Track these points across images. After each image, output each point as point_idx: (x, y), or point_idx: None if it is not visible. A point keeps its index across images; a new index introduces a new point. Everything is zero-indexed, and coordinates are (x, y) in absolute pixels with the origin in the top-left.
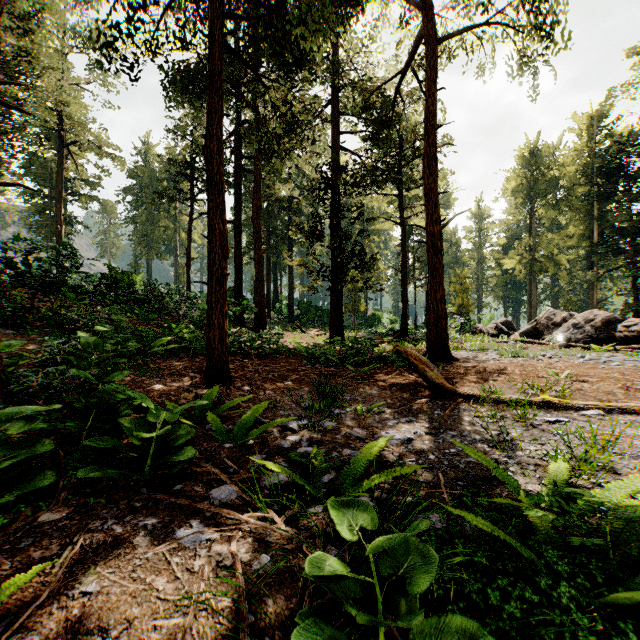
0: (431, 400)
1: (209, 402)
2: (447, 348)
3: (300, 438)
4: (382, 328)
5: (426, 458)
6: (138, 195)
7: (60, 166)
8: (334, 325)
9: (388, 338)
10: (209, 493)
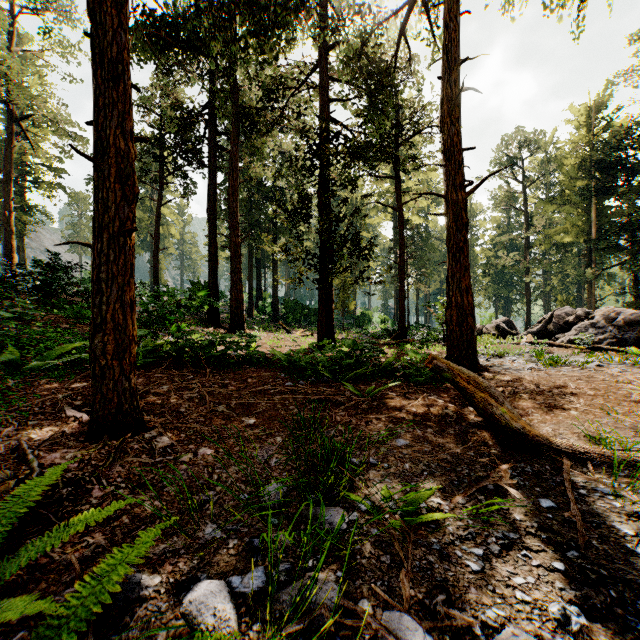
0: (506, 460)
1: (1, 528)
2: (475, 355)
3: None
4: (373, 328)
5: None
6: None
7: (10, 144)
8: (323, 325)
9: (386, 340)
10: None
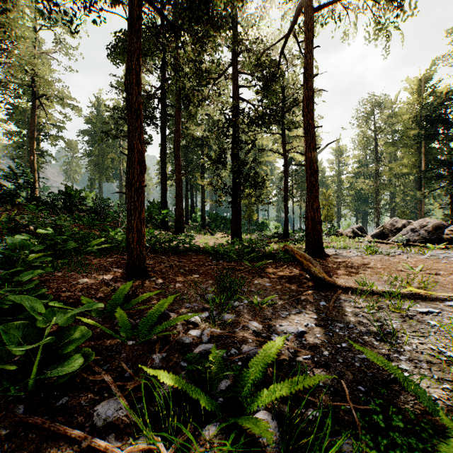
0: (315, 291)
1: (121, 297)
2: (322, 247)
3: (201, 332)
4: (269, 232)
5: (321, 354)
6: (92, 135)
7: (33, 113)
8: (234, 229)
9: (274, 239)
10: (95, 409)
